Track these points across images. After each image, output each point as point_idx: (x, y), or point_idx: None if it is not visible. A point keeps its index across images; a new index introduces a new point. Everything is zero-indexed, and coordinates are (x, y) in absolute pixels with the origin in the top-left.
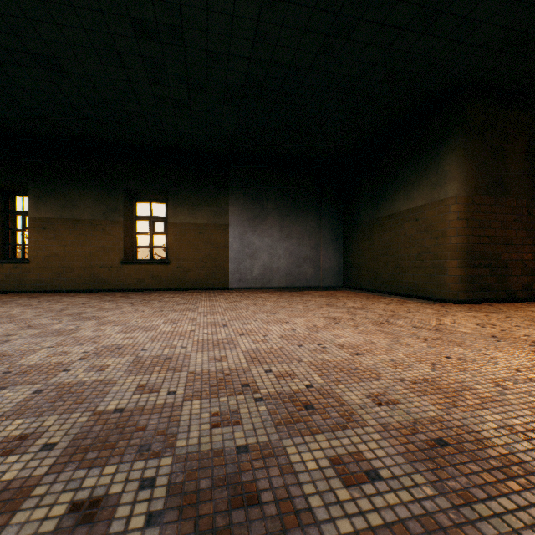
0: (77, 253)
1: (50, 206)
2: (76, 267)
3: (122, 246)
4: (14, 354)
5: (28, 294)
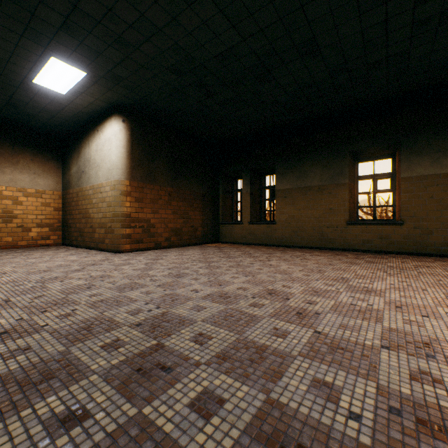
0: (307, 215)
1: (288, 179)
2: (306, 227)
3: (346, 207)
4: (349, 347)
5: (275, 247)
